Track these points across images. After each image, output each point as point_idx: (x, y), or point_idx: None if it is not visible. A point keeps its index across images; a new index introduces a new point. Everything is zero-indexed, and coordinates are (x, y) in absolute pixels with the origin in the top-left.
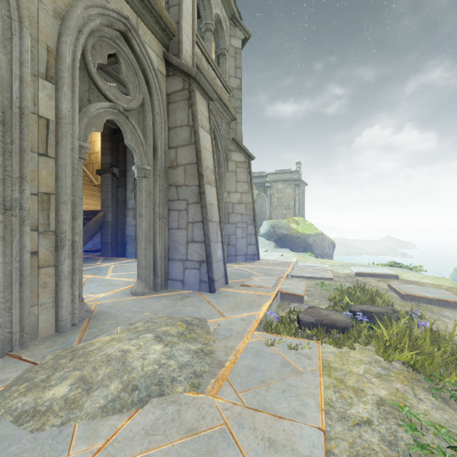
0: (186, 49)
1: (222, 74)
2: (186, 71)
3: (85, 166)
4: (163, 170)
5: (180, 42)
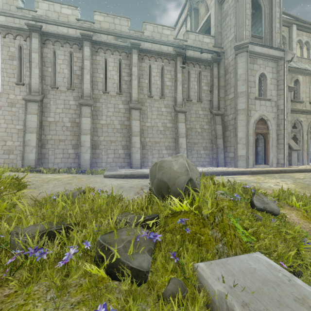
0: None
1: None
2: None
3: None
4: None
5: None
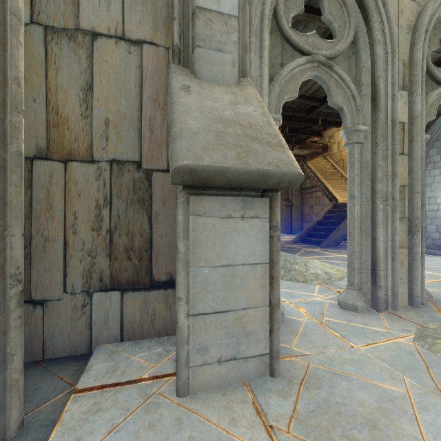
0: None
1: None
2: None
3: (335, 163)
4: None
5: None
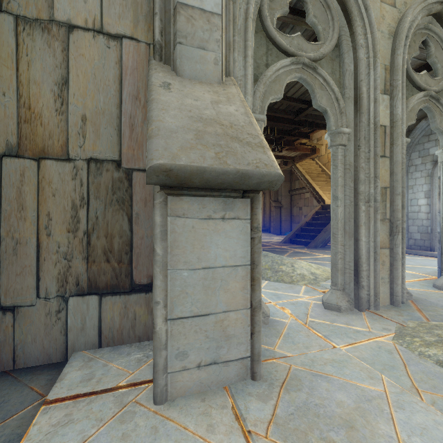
0: None
1: None
2: None
3: (323, 165)
4: None
5: None
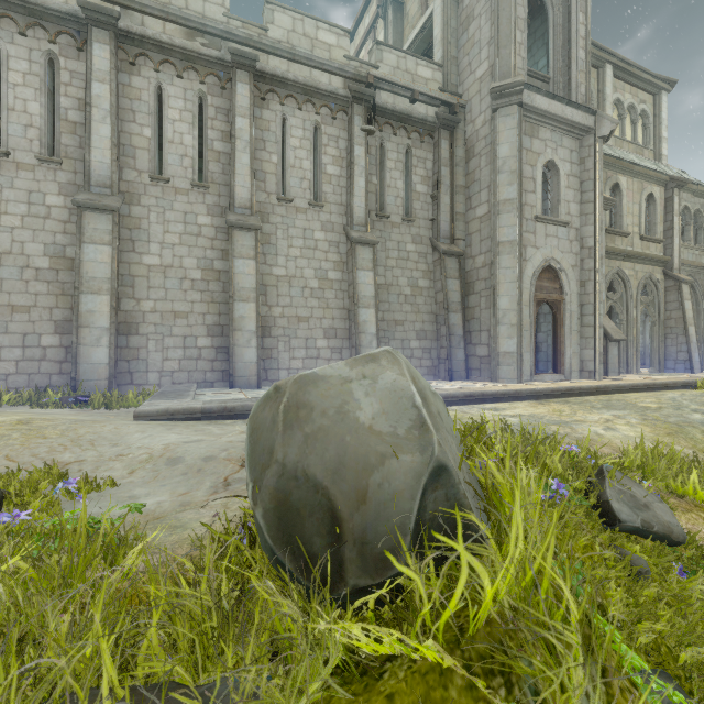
0: (675, 263)
1: (699, 247)
2: (677, 279)
3: None
4: (663, 321)
5: (672, 264)
